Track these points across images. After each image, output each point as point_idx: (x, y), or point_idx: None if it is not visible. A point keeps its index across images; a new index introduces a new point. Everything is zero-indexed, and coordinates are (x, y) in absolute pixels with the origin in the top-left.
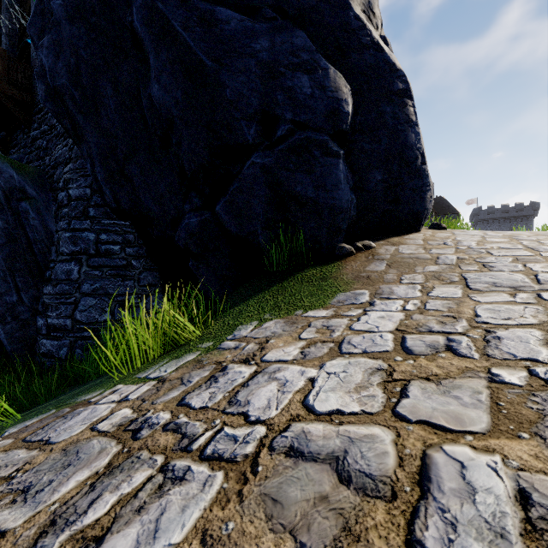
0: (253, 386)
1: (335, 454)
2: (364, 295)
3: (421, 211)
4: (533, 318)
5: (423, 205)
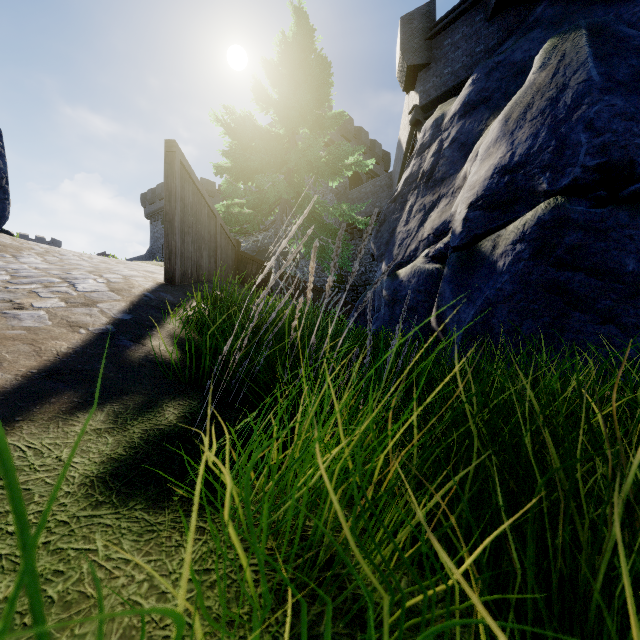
0: (3, 266)
1: (58, 268)
2: (6, 255)
3: (2, 217)
4: (88, 263)
5: (4, 213)
